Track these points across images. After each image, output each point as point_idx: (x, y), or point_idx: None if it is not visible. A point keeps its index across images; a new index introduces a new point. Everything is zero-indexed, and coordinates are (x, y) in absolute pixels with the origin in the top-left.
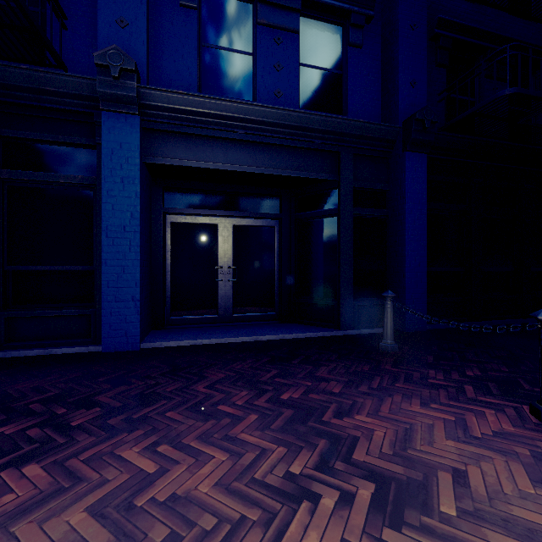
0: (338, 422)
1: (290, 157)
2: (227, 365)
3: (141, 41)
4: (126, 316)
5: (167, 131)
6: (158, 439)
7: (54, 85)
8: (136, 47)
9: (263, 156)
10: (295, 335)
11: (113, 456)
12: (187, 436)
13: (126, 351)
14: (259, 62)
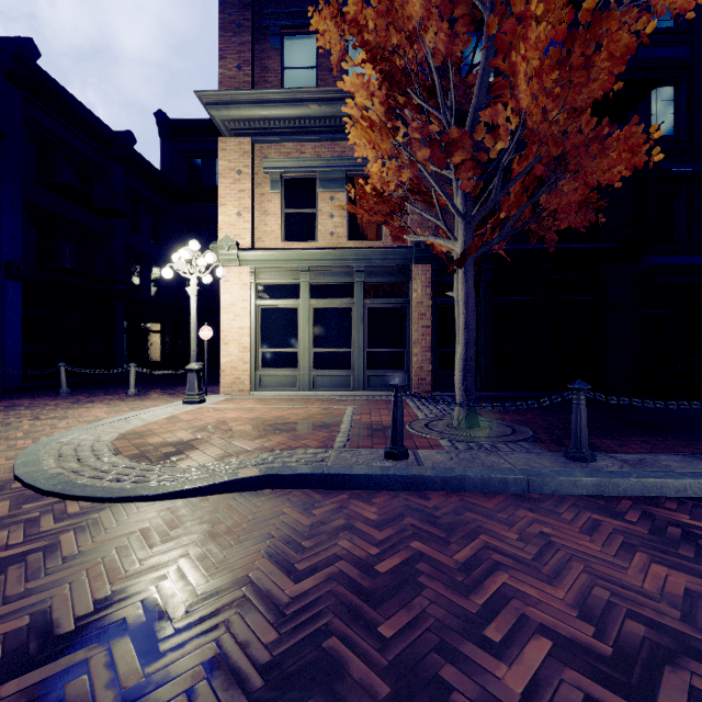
0: None
1: None
2: None
3: None
4: None
5: None
6: None
7: None
8: None
9: None
10: None
11: None
12: None
13: None
14: None
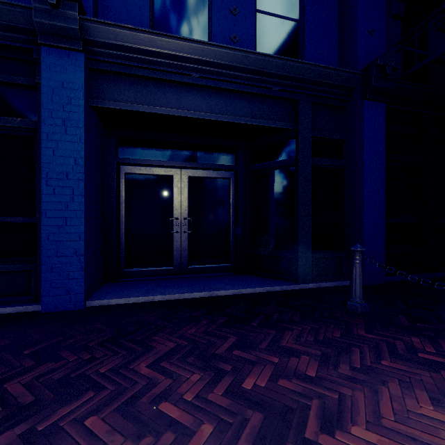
0: (329, 442)
1: (247, 104)
2: (178, 328)
3: None
4: (69, 272)
5: (116, 73)
6: None
7: None
8: None
9: (219, 102)
10: (252, 290)
11: None
12: None
13: None
14: (214, 5)
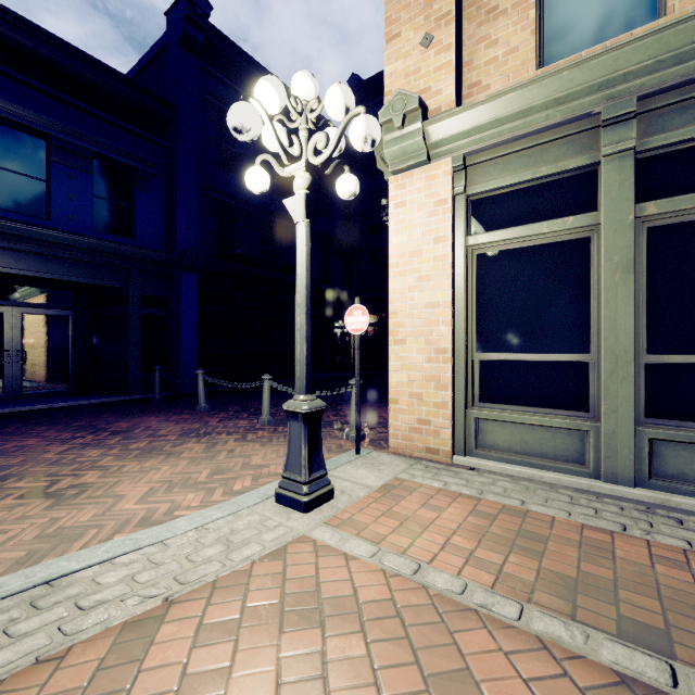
0: (105, 426)
1: (84, 268)
2: (25, 422)
3: None
4: None
5: None
6: None
7: None
8: None
9: (58, 265)
10: (88, 401)
11: None
12: (11, 439)
13: None
14: (53, 190)
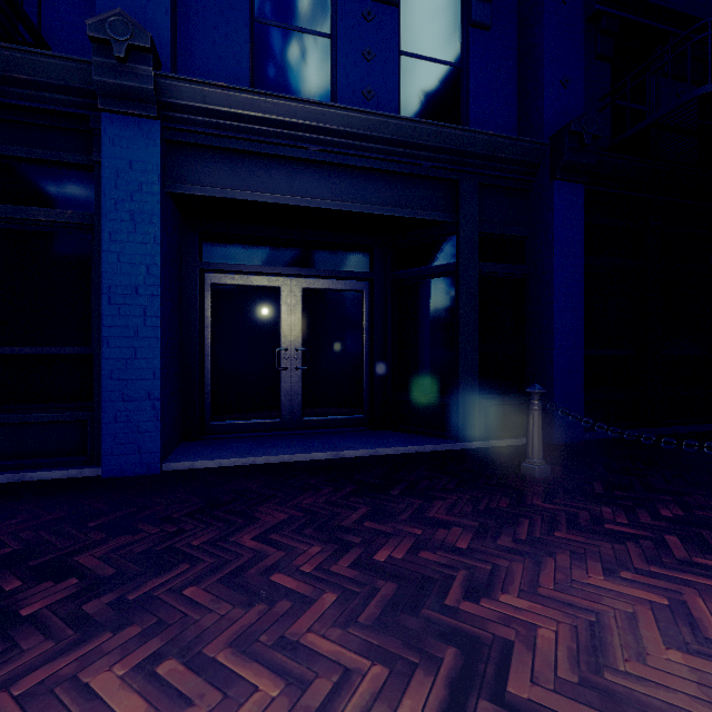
0: (472, 608)
1: (386, 187)
2: (291, 498)
3: (162, 8)
4: (139, 422)
5: (202, 146)
6: (163, 645)
7: (27, 71)
8: (155, 18)
9: (346, 185)
10: (393, 450)
11: (76, 687)
12: (214, 639)
13: (142, 475)
14: (340, 47)
